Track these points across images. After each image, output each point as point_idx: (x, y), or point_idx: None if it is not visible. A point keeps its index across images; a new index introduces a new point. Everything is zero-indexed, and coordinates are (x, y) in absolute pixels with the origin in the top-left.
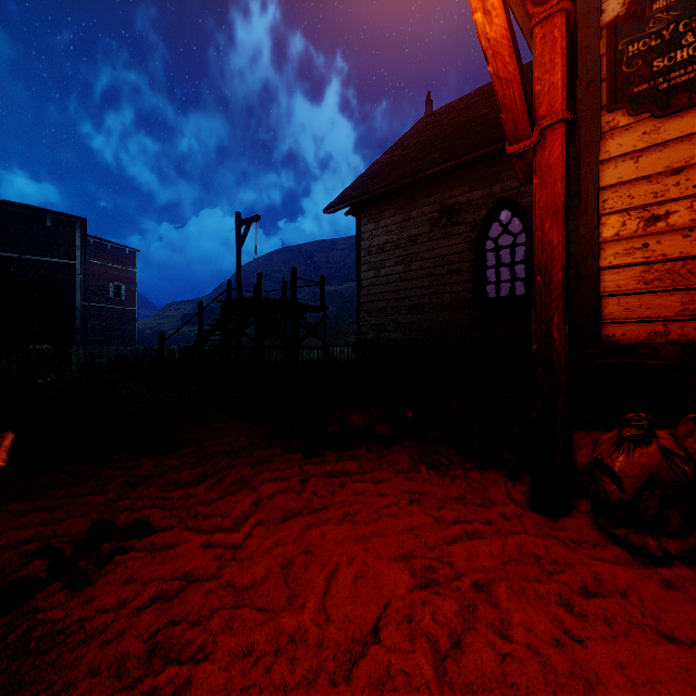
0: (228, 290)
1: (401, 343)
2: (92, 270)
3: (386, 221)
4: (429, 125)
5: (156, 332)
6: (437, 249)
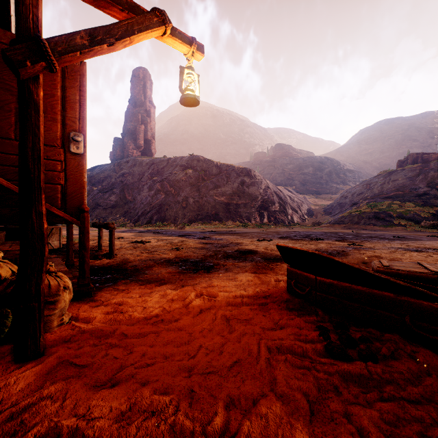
0: None
1: None
2: None
3: None
4: None
5: None
6: None
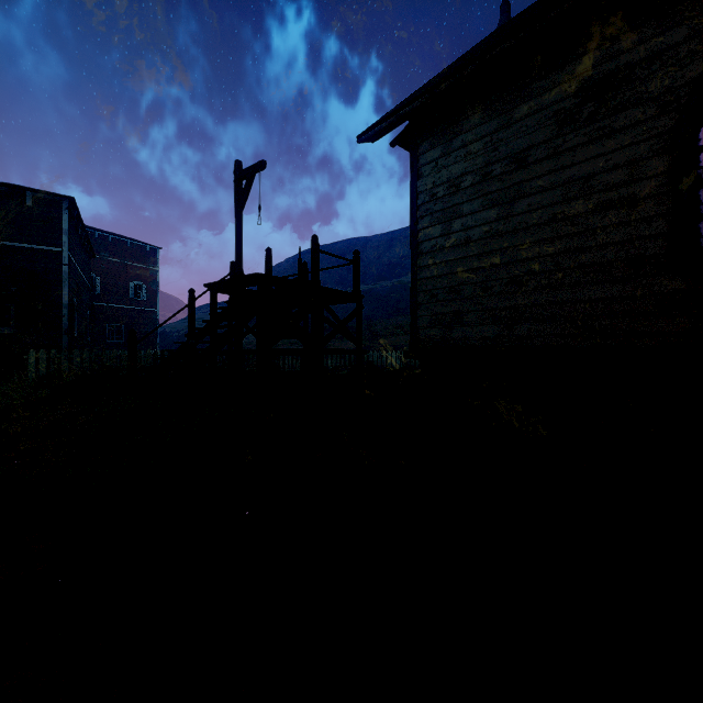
0: (231, 275)
1: (494, 343)
2: (111, 268)
3: (464, 137)
4: (515, 17)
5: (183, 335)
6: (573, 166)
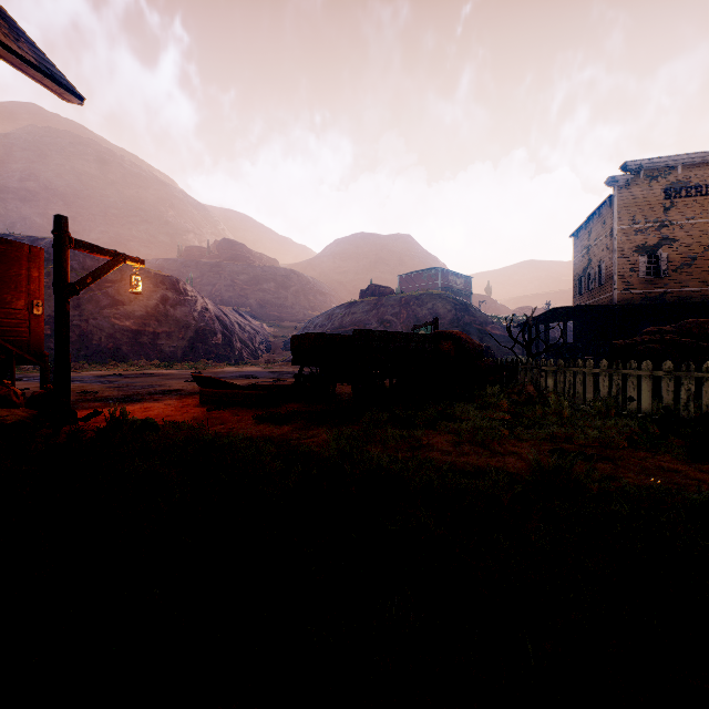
0: None
1: None
2: None
3: None
4: None
5: None
6: None
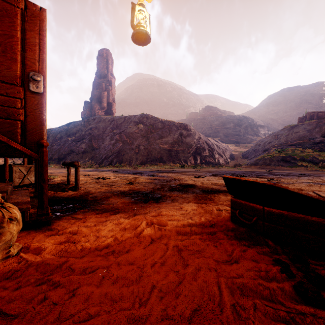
0: None
1: None
2: None
3: None
4: None
5: None
6: None
